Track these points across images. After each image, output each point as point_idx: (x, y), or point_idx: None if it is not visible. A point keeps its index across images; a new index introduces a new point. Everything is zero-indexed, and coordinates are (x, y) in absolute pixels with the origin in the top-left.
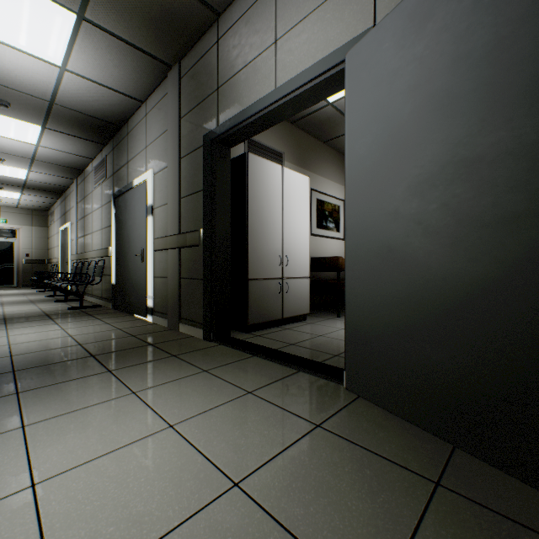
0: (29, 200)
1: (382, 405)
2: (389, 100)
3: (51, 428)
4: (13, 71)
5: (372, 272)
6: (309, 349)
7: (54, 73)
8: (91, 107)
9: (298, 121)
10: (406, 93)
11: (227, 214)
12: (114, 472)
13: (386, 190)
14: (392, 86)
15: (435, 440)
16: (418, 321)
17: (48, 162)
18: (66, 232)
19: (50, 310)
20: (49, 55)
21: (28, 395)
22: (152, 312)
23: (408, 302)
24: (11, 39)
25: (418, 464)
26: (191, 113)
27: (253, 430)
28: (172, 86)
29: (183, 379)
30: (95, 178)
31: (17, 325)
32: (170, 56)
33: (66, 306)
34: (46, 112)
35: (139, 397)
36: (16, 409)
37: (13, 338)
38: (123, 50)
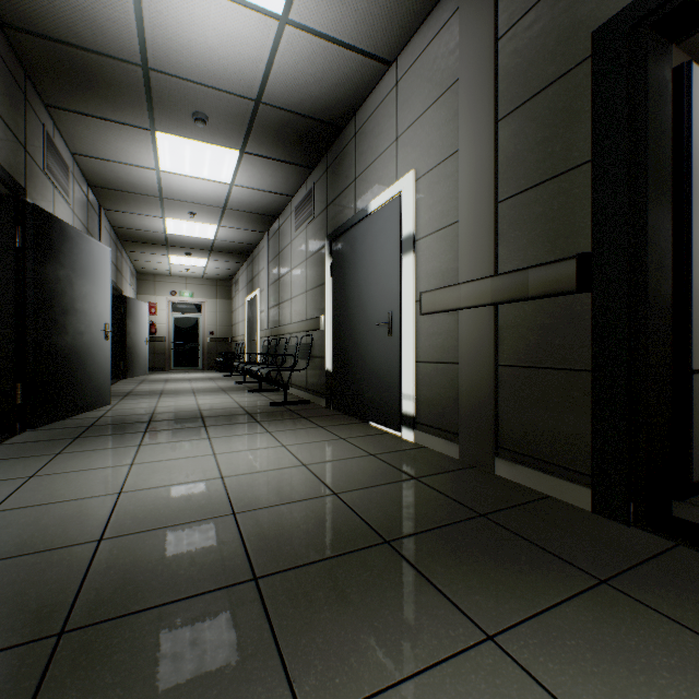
0: (214, 267)
1: None
2: None
3: None
4: (216, 49)
5: None
6: None
7: (269, 36)
8: (308, 97)
9: (698, 33)
10: None
11: (665, 208)
12: None
13: None
14: None
15: None
16: None
17: (240, 209)
18: (254, 302)
19: (248, 405)
20: None
21: None
22: (413, 423)
23: None
24: None
25: None
26: (535, 9)
27: None
28: None
29: None
30: (296, 221)
31: (219, 431)
32: None
33: (264, 399)
34: (248, 123)
35: None
36: None
37: (223, 460)
38: None
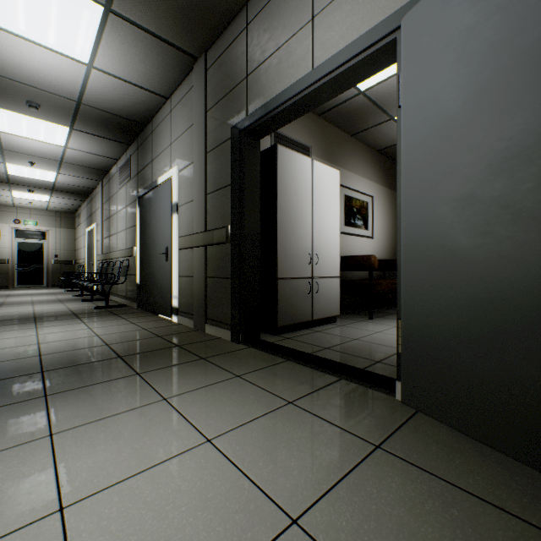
0: (57, 202)
1: (452, 424)
2: (461, 64)
3: (80, 437)
4: (42, 71)
5: (437, 268)
6: (346, 354)
7: (81, 71)
8: (116, 106)
9: (326, 113)
10: (486, 53)
11: (256, 209)
12: (150, 496)
13: (458, 171)
14: (465, 47)
15: (529, 471)
16: (504, 326)
17: (75, 164)
18: (92, 232)
19: (77, 309)
20: (76, 52)
21: (56, 398)
22: (177, 312)
23: (488, 303)
24: (40, 37)
25: (518, 505)
26: (218, 105)
27: (303, 450)
28: (197, 79)
29: (215, 385)
30: (120, 178)
31: (46, 324)
32: (196, 47)
33: (93, 305)
34: (74, 113)
35: (171, 405)
36: (44, 414)
37: (43, 336)
38: (149, 44)
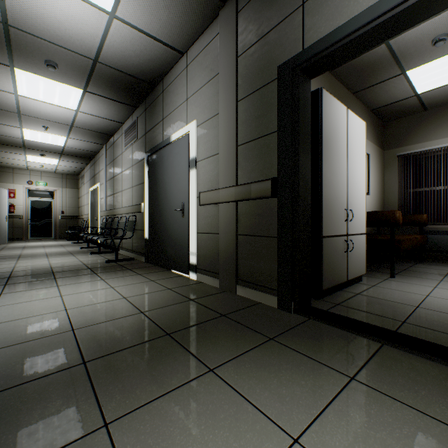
0: (64, 165)
1: None
2: None
3: None
4: (63, 23)
5: None
6: (444, 334)
7: (102, 22)
8: (131, 64)
9: (338, 68)
10: None
11: (308, 158)
12: None
13: None
14: None
15: None
16: None
17: (84, 128)
18: (96, 191)
19: (89, 262)
20: None
21: (124, 434)
22: (196, 269)
23: None
24: None
25: None
26: (255, 46)
27: None
28: (225, 24)
29: (340, 400)
30: (125, 140)
31: (66, 281)
32: None
33: (102, 258)
34: (89, 73)
35: None
36: None
37: (67, 299)
38: None
